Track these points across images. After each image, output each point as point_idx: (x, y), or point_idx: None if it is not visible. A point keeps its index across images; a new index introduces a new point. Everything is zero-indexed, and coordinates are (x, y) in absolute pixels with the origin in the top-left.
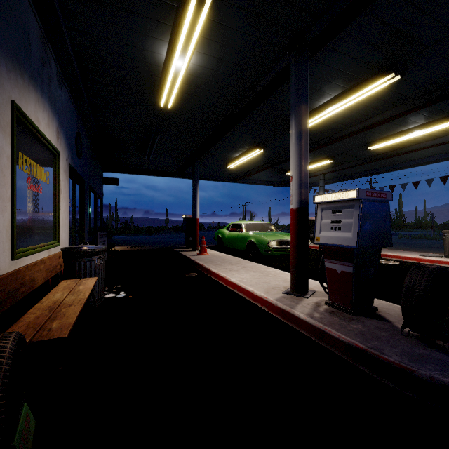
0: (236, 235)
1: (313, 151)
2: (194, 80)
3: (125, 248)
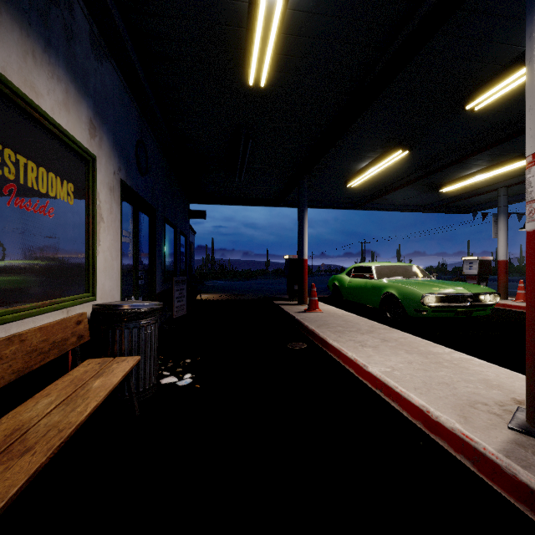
0: (362, 283)
1: (497, 146)
2: (302, 21)
3: (215, 297)
